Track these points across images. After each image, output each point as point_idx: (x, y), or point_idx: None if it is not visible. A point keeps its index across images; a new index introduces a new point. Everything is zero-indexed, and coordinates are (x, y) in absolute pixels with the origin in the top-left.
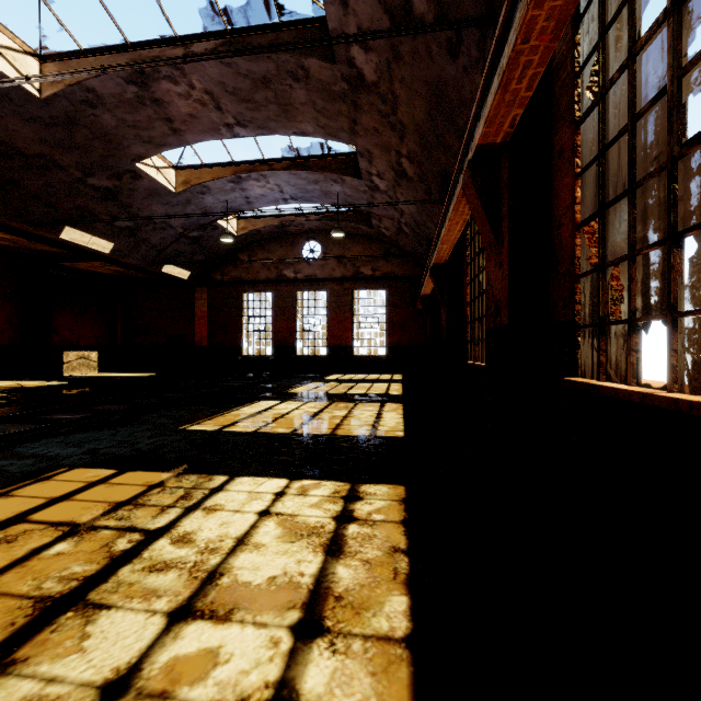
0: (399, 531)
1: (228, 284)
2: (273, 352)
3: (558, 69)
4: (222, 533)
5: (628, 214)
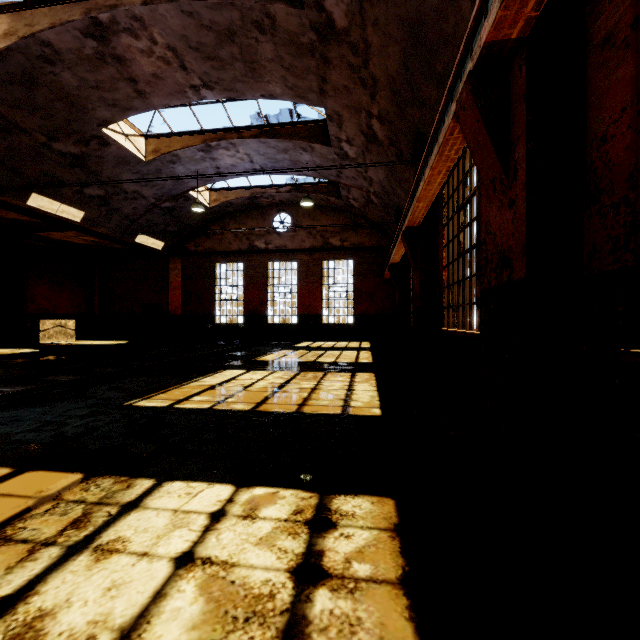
0: (399, 609)
1: (201, 254)
2: (245, 320)
3: None
4: (100, 616)
5: None
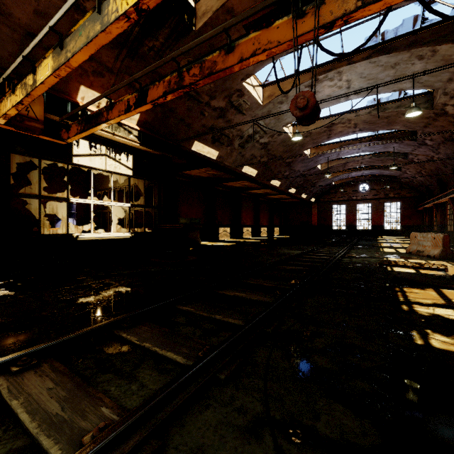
0: None
1: (326, 202)
2: (346, 228)
3: None
4: None
5: None
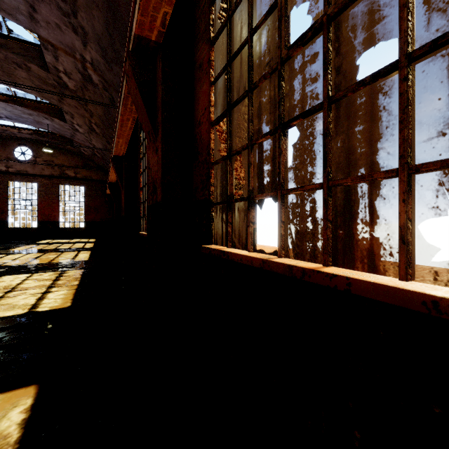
0: (79, 276)
1: None
2: None
3: (138, 139)
4: (10, 284)
5: (144, 191)
